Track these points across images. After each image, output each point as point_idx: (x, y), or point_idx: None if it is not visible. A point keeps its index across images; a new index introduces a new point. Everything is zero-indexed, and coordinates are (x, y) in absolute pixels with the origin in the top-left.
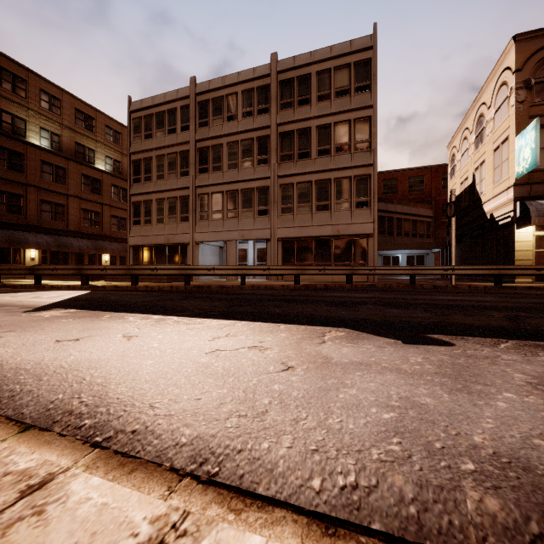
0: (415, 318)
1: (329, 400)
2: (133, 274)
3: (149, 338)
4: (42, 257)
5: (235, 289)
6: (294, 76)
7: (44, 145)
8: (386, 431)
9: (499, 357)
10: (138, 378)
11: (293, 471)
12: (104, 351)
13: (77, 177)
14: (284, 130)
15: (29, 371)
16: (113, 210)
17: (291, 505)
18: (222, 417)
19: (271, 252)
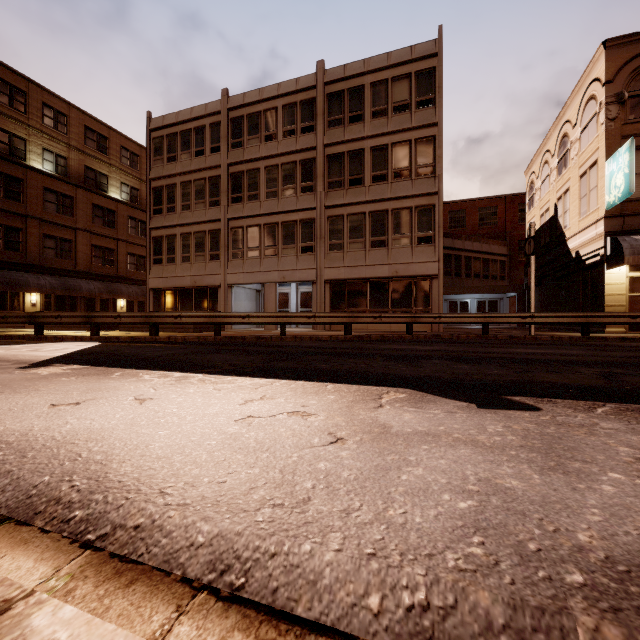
0: (490, 375)
1: (389, 483)
2: (152, 322)
3: (166, 401)
4: (46, 302)
5: (274, 340)
6: (344, 88)
7: (48, 170)
8: (463, 526)
9: (597, 425)
10: (147, 454)
11: (343, 584)
12: (110, 418)
13: (87, 207)
14: (332, 152)
15: (11, 445)
16: (130, 246)
17: (341, 632)
18: (251, 508)
19: (317, 296)
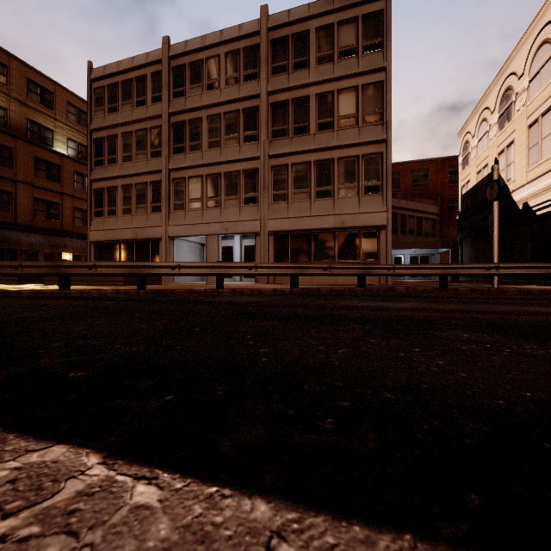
0: None
1: None
2: (61, 273)
3: None
4: None
5: (208, 294)
6: (289, 33)
7: None
8: None
9: None
10: None
11: None
12: None
13: (29, 160)
14: (276, 100)
15: None
16: (76, 201)
17: None
18: None
19: (261, 248)
